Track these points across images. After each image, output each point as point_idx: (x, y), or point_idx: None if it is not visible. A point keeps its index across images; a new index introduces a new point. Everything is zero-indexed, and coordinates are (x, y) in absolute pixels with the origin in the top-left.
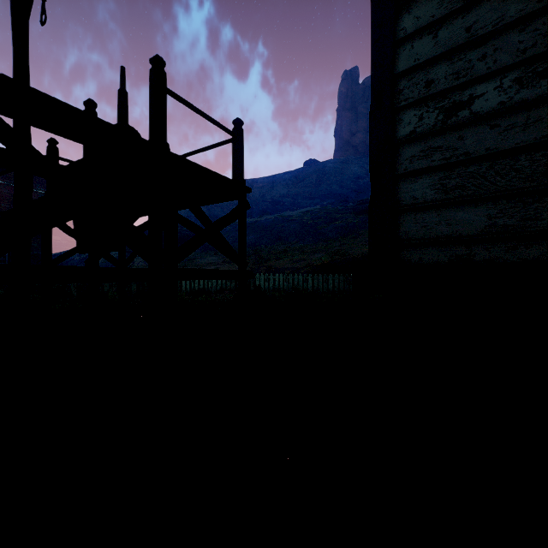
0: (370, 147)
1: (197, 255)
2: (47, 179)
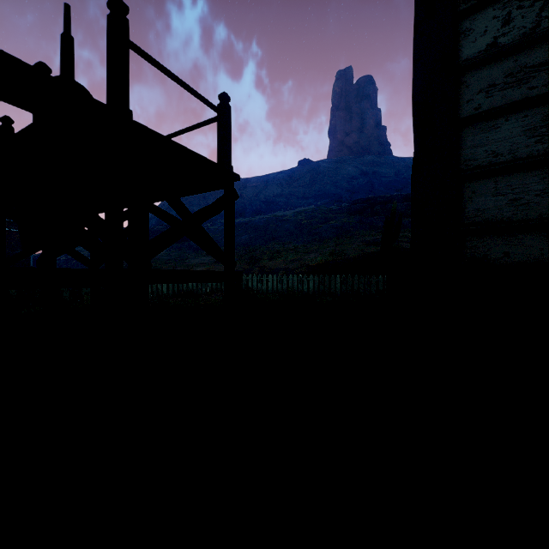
0: (414, 80)
1: (188, 255)
2: None
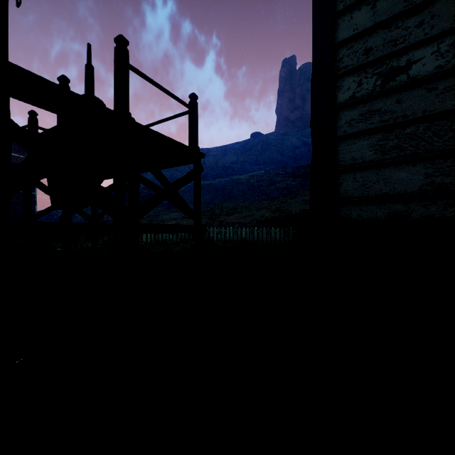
0: (311, 112)
1: (161, 212)
2: (17, 142)
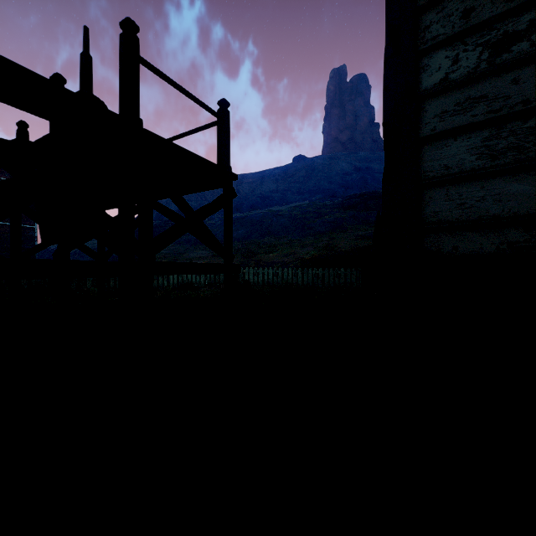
0: (384, 104)
1: (187, 249)
2: None
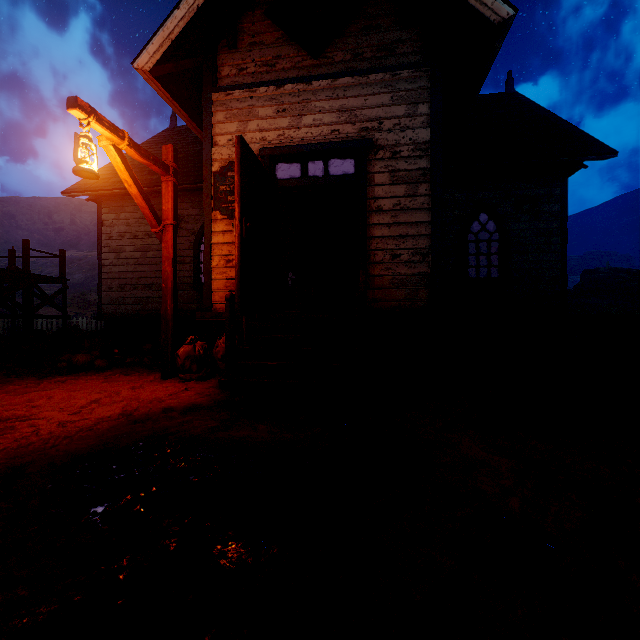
0: (98, 291)
1: None
2: None
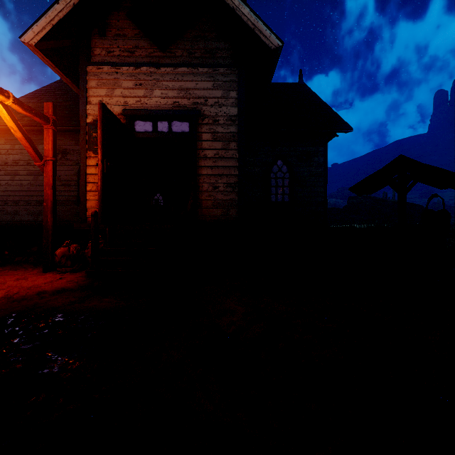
0: None
1: None
2: None
